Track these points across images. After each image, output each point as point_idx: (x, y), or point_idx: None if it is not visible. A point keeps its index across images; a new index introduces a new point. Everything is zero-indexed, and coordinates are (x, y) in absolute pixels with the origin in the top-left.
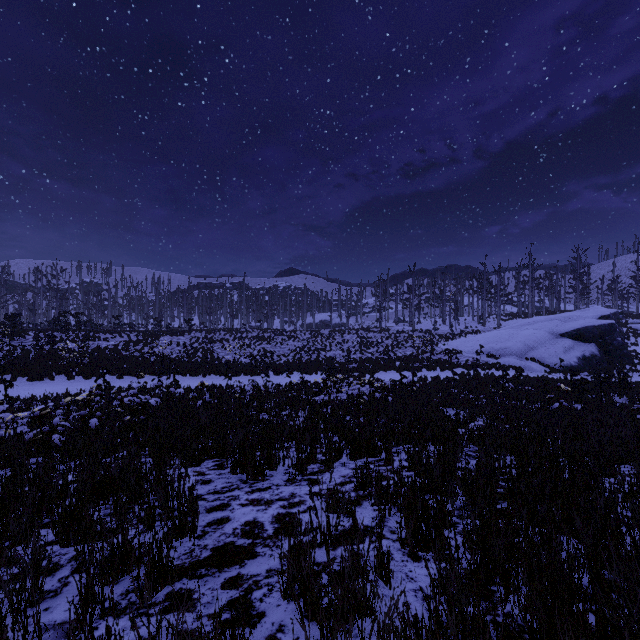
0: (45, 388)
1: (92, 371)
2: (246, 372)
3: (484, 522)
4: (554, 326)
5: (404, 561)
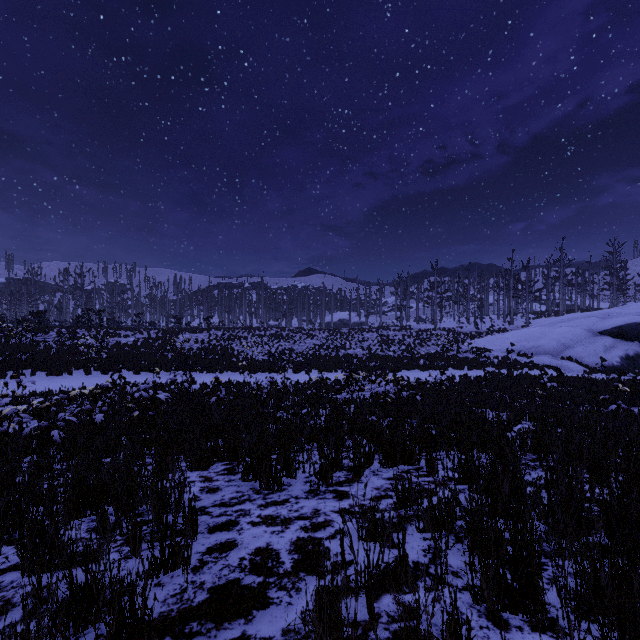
0: (63, 383)
1: (110, 366)
2: (264, 369)
3: (596, 571)
4: (592, 323)
5: (483, 628)
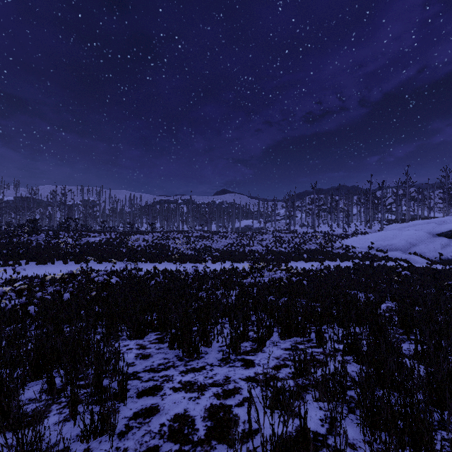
0: (47, 270)
1: (81, 258)
2: (191, 260)
3: None
4: (431, 228)
5: None
